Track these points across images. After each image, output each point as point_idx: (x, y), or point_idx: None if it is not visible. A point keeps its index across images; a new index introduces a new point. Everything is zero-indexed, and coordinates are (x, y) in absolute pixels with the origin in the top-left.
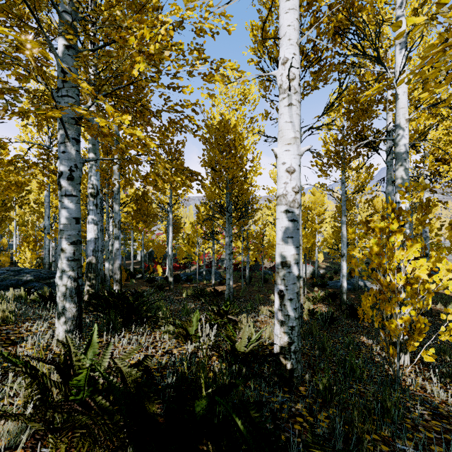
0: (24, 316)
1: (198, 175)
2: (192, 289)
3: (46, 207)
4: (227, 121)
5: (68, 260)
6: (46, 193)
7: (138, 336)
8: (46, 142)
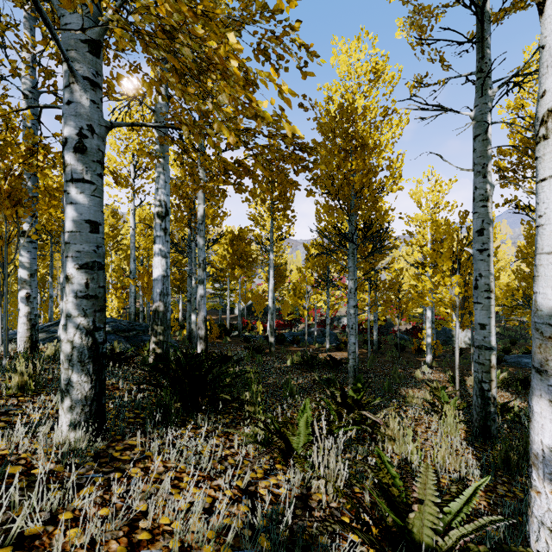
0: (56, 383)
1: (310, 146)
2: (299, 355)
3: (131, 248)
4: (351, 104)
5: (76, 297)
6: (131, 232)
7: (200, 441)
8: (130, 172)
